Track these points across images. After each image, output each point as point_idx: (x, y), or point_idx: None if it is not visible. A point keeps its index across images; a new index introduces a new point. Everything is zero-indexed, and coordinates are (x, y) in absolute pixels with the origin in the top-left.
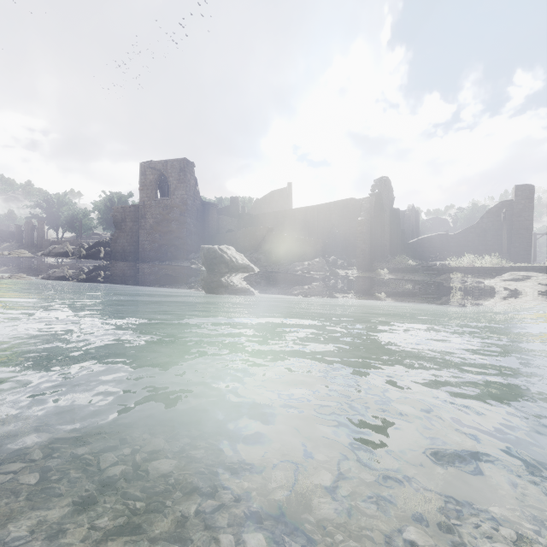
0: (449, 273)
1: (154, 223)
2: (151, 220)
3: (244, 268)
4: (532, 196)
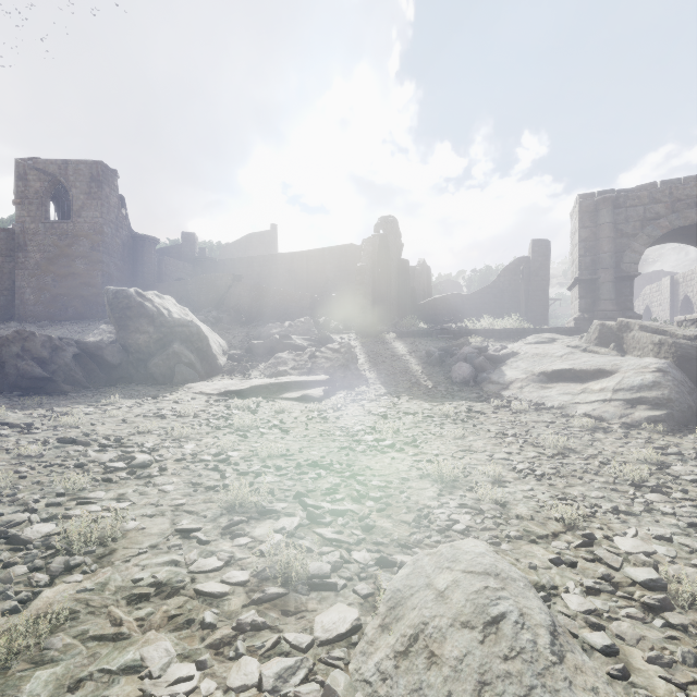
0: (467, 337)
1: (42, 259)
2: (38, 254)
3: (182, 326)
4: (548, 253)
